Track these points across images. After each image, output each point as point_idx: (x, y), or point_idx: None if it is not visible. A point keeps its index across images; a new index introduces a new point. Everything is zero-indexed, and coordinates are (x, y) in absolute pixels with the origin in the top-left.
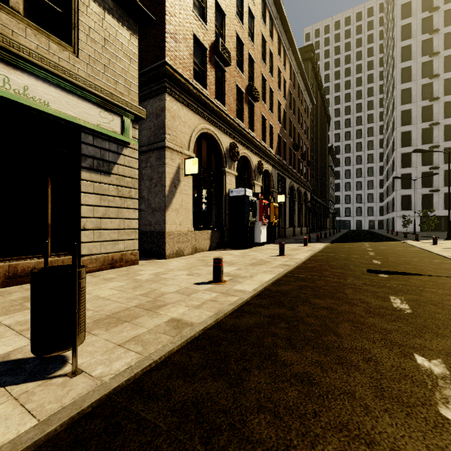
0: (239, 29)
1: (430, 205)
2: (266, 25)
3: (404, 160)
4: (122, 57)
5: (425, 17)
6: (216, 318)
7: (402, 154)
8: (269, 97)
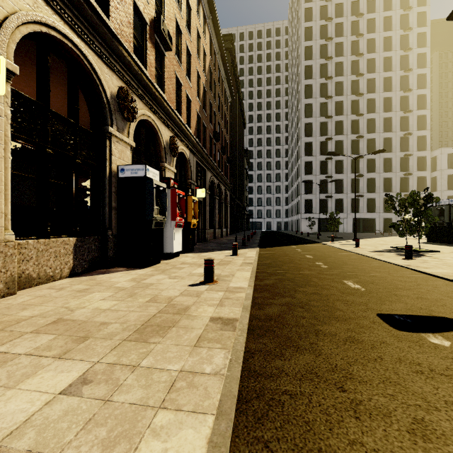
0: None
1: (325, 209)
2: None
3: (307, 168)
4: None
5: (323, 45)
6: None
7: (306, 162)
8: (186, 61)
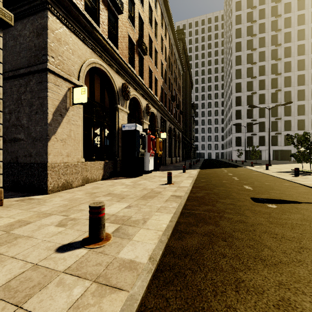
0: None
1: (251, 143)
2: None
3: (237, 114)
4: None
5: (249, 26)
6: None
7: (236, 111)
8: (154, 56)
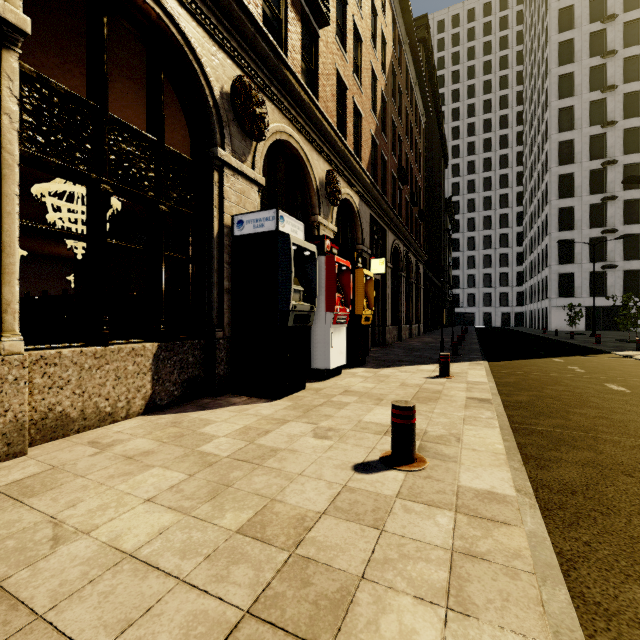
0: None
1: (602, 289)
2: None
3: (562, 219)
4: None
5: None
6: None
7: (560, 210)
8: (354, 52)
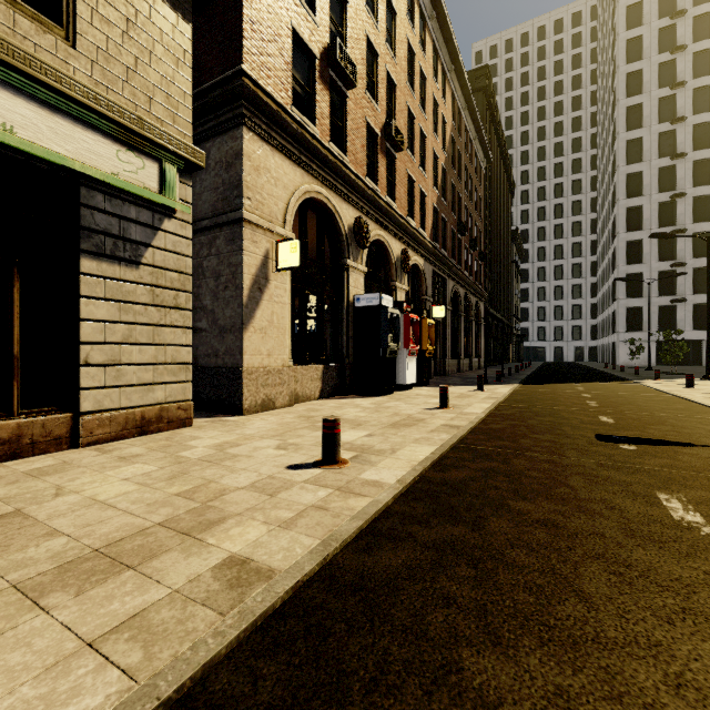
0: (371, 28)
1: (671, 323)
2: (414, 26)
3: (630, 252)
4: (162, 56)
5: (665, 27)
6: (324, 556)
7: (628, 243)
8: (420, 146)
